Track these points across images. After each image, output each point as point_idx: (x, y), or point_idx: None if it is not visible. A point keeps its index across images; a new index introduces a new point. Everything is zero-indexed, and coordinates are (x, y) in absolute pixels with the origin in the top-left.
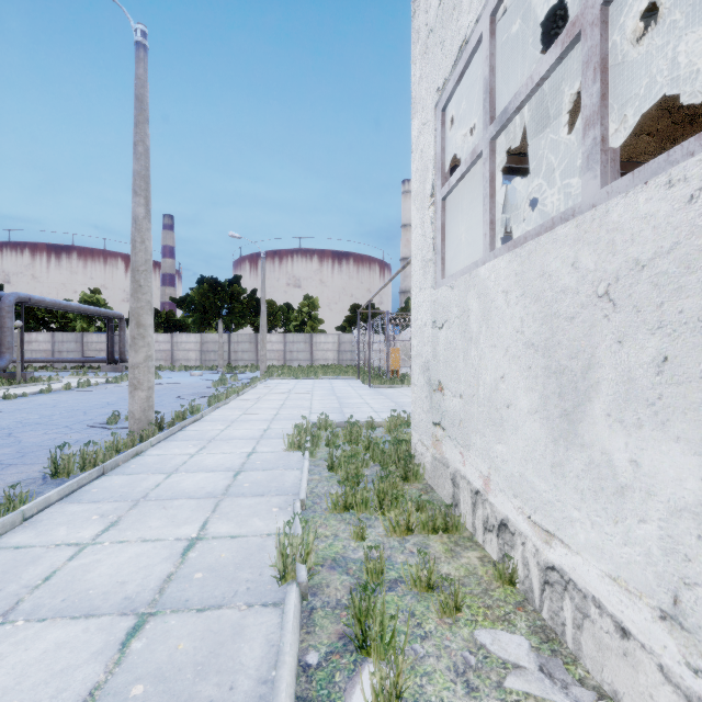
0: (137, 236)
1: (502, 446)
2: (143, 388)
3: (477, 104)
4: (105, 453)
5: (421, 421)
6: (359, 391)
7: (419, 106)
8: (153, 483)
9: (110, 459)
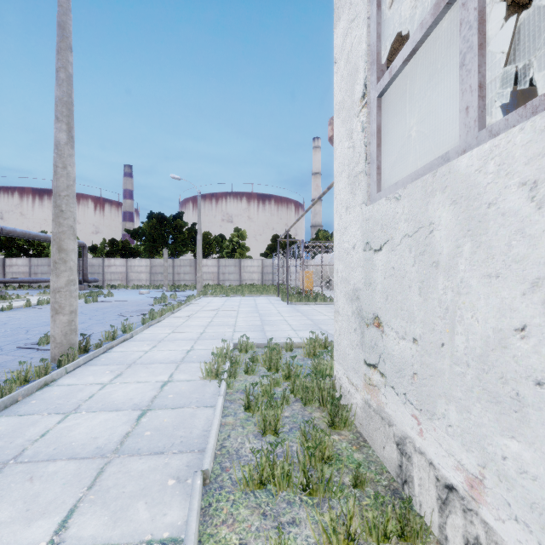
0: (59, 161)
1: (522, 447)
2: (64, 312)
3: (406, 11)
4: (4, 387)
5: (348, 356)
6: (278, 308)
7: (345, 6)
8: (40, 430)
9: (9, 393)
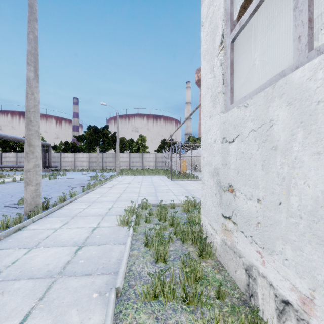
0: (29, 90)
1: None
2: (32, 184)
3: None
4: None
5: (211, 211)
6: (165, 182)
7: None
8: (12, 259)
9: None
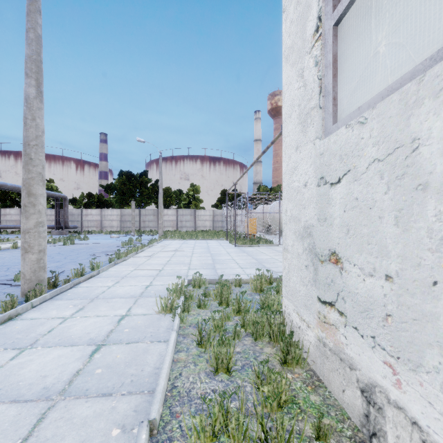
0: (28, 113)
1: None
2: (33, 251)
3: None
4: None
5: (298, 292)
6: (227, 249)
7: None
8: None
9: None
